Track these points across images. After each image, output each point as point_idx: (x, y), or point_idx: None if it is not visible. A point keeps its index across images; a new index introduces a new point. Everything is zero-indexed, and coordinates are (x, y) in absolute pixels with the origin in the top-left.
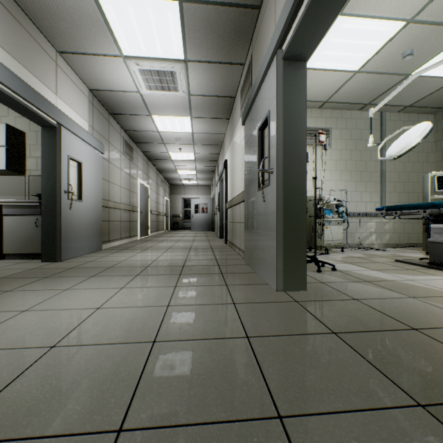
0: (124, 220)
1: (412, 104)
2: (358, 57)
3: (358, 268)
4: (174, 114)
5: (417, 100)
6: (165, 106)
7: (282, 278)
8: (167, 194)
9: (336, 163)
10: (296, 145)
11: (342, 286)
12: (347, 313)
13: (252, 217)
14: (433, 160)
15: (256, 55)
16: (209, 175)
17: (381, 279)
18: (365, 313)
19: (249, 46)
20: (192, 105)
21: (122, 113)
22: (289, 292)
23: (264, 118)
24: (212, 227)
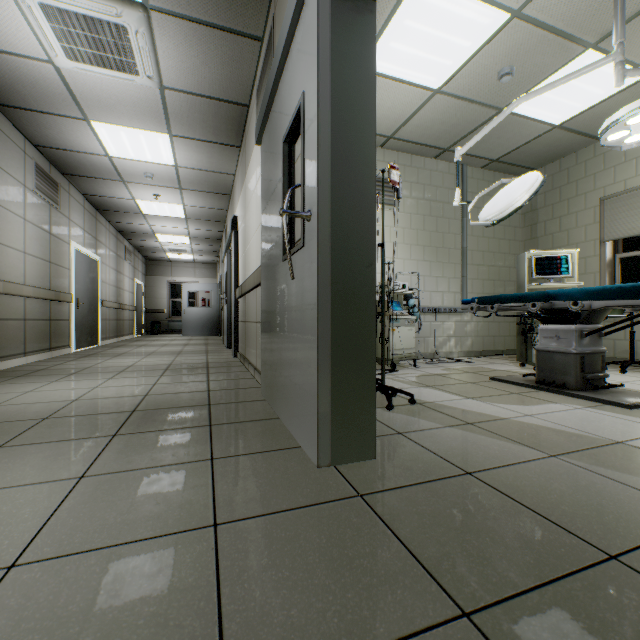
0: (36, 317)
1: (500, 159)
2: (441, 64)
3: (446, 397)
4: (137, 124)
5: (506, 153)
6: (114, 103)
7: (330, 439)
8: (141, 275)
9: (404, 233)
10: (357, 164)
11: (436, 440)
12: (469, 523)
13: (273, 312)
14: (521, 238)
15: (281, 11)
16: (213, 246)
17: (488, 416)
18: (501, 515)
19: (270, 1)
20: (169, 110)
21: (21, 107)
22: (344, 467)
23: (293, 113)
24: (219, 329)
